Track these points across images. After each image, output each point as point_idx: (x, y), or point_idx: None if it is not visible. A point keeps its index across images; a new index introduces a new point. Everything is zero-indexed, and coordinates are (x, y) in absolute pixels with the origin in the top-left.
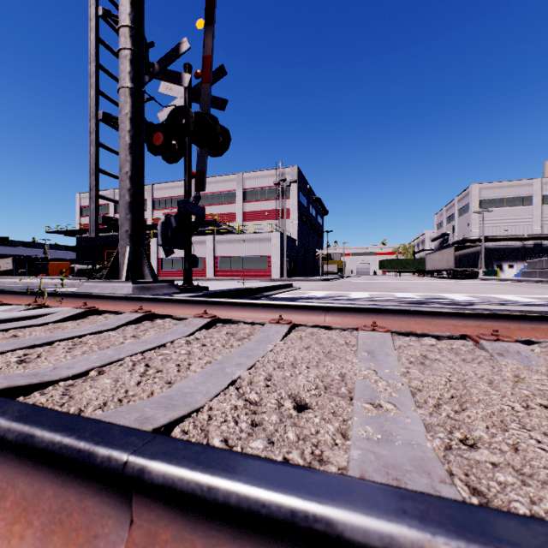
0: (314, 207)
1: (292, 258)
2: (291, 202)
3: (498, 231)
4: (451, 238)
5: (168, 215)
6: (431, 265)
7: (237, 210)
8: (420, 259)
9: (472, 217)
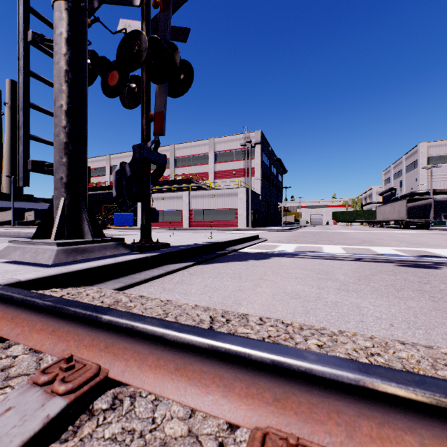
0: (275, 167)
1: (256, 210)
2: (255, 162)
3: (446, 185)
4: (399, 192)
5: (123, 163)
6: (381, 216)
7: (209, 169)
8: (370, 211)
9: (420, 173)
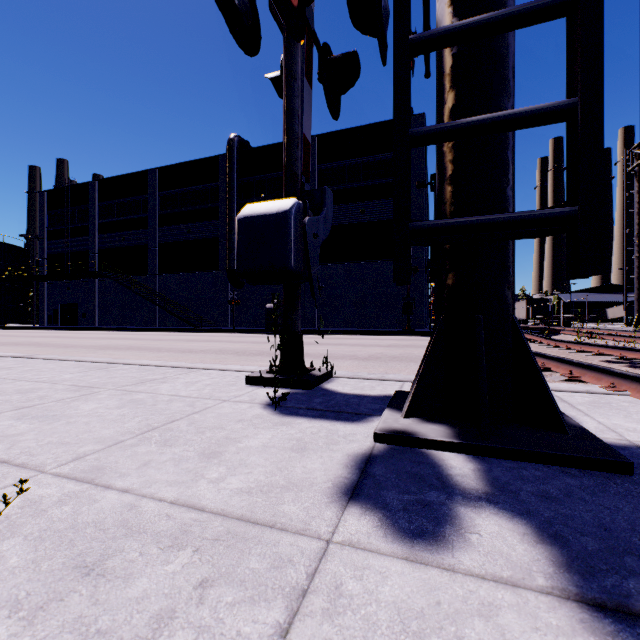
0: None
1: None
2: None
3: None
4: None
5: None
6: None
7: None
8: None
9: None
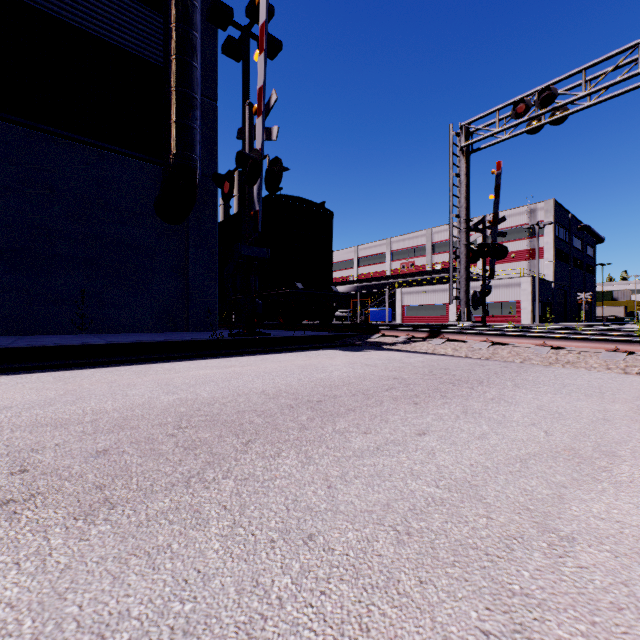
0: (579, 237)
1: (546, 302)
2: (545, 240)
3: None
4: None
5: (474, 291)
6: None
7: None
8: None
9: None
